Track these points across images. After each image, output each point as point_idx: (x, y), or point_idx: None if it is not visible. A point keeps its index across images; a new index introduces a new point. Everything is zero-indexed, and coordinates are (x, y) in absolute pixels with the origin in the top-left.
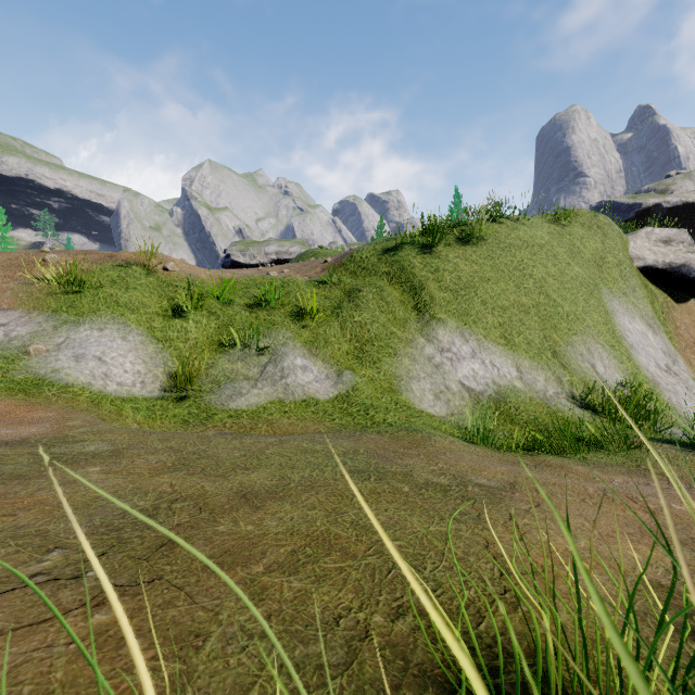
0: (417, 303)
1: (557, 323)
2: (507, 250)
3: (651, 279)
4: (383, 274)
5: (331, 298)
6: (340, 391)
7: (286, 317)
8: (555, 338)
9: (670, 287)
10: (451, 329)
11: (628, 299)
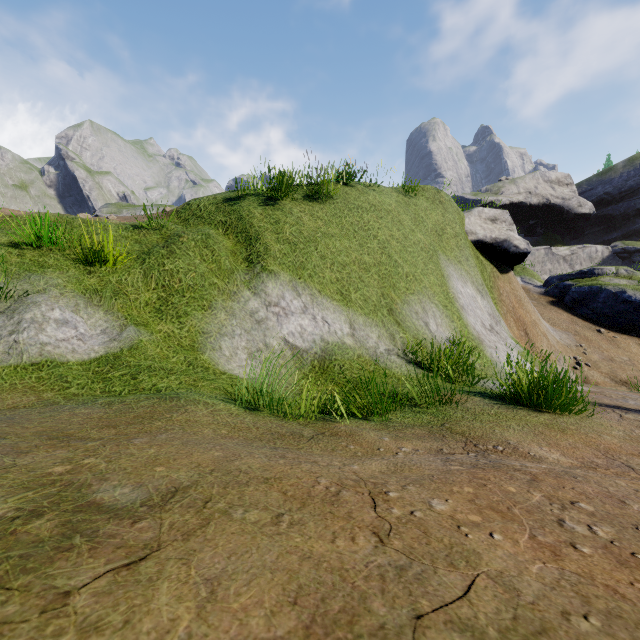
0: (250, 254)
1: (396, 282)
2: (355, 211)
3: (481, 252)
4: (219, 223)
5: (144, 242)
6: (110, 350)
7: (66, 260)
8: (393, 296)
9: (496, 259)
10: (283, 282)
11: (462, 266)
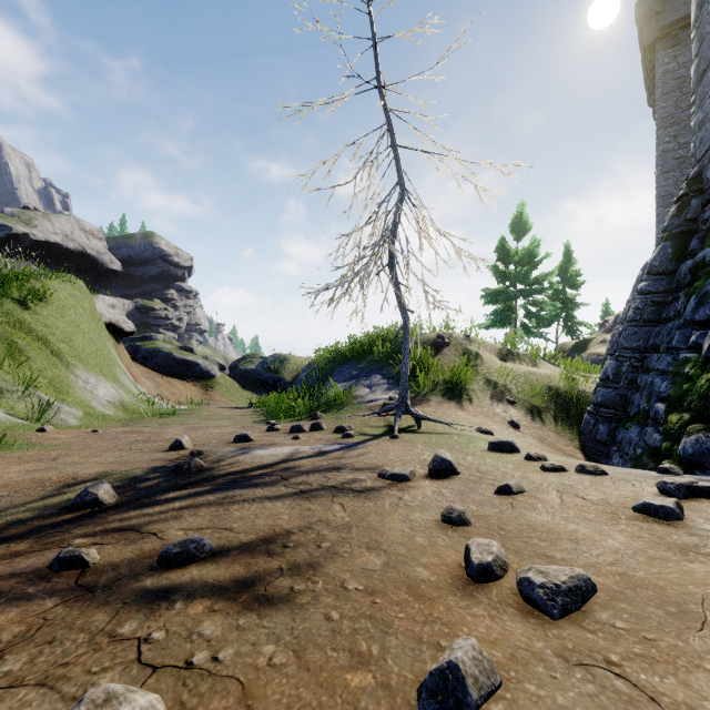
0: (52, 351)
1: (108, 361)
2: (66, 309)
3: (107, 328)
4: (4, 323)
5: None
6: (82, 411)
7: None
8: (113, 371)
9: (115, 334)
10: (82, 369)
11: (109, 343)
